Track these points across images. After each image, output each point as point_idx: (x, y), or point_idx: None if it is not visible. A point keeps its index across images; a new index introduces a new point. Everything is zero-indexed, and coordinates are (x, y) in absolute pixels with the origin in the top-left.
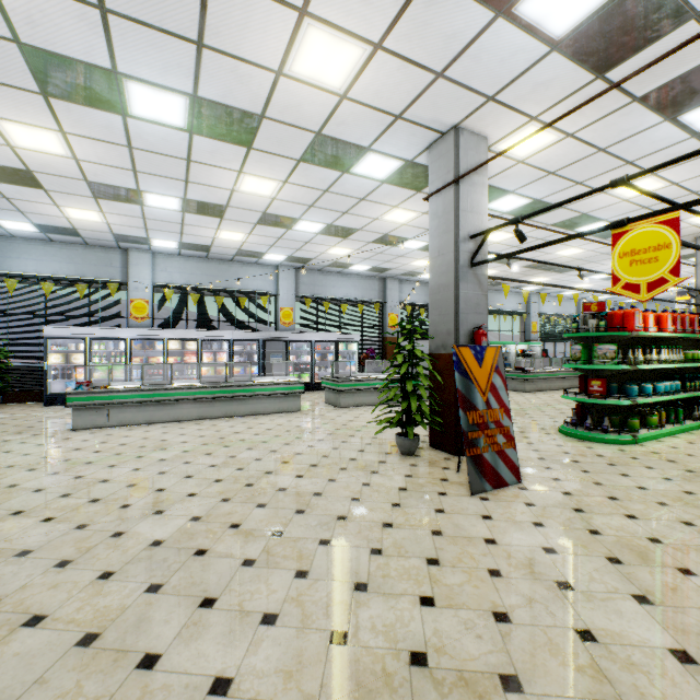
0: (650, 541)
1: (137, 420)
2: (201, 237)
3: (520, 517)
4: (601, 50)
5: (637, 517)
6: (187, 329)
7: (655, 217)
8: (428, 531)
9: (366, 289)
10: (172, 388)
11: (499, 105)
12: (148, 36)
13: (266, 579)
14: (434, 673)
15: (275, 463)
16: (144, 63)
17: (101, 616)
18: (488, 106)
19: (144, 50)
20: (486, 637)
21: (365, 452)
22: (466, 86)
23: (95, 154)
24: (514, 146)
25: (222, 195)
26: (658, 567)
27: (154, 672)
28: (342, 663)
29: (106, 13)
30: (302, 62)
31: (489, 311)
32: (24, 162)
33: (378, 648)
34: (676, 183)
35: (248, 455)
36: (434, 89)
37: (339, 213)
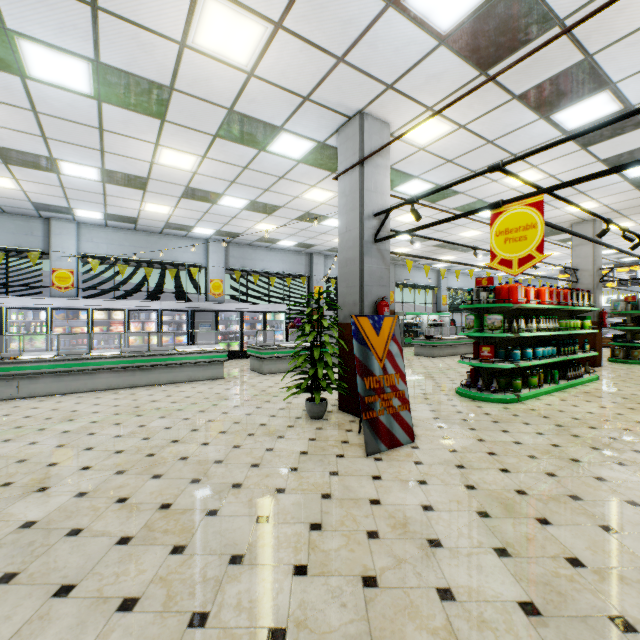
0: (517, 494)
1: (50, 391)
2: (127, 209)
3: (407, 476)
4: (482, 48)
5: (509, 471)
6: (113, 299)
7: (524, 199)
8: (318, 494)
9: (294, 263)
10: (89, 358)
11: (398, 94)
12: None
13: (138, 557)
14: None
15: (184, 431)
16: (36, 21)
17: None
18: (388, 94)
19: (34, 7)
20: (350, 604)
21: (277, 417)
22: (366, 73)
23: None
24: (409, 131)
25: (142, 167)
26: (521, 518)
27: None
28: None
29: None
30: (205, 35)
31: (405, 285)
32: None
33: (238, 627)
34: (553, 175)
35: (159, 424)
36: (337, 73)
37: (261, 190)
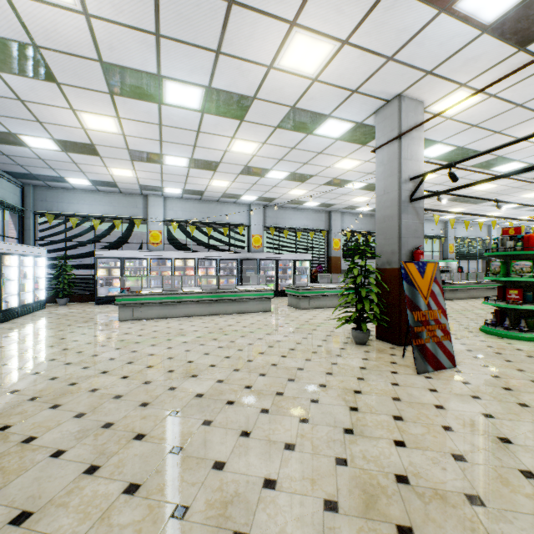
0: None
1: (160, 315)
2: (199, 185)
3: (459, 392)
4: (524, 29)
5: None
6: (188, 251)
7: None
8: (389, 397)
9: (316, 220)
10: (183, 293)
11: (435, 77)
12: (184, 50)
13: (280, 422)
14: (416, 488)
15: (263, 346)
16: (179, 68)
17: (179, 437)
18: (426, 78)
19: (180, 59)
20: (449, 469)
21: (328, 341)
22: (410, 65)
23: (137, 131)
24: (449, 108)
25: (218, 154)
26: None
27: (224, 472)
28: (348, 477)
29: (159, 38)
30: (287, 58)
31: None
32: (90, 139)
33: (371, 470)
34: None
35: (243, 341)
36: (385, 69)
37: (301, 164)
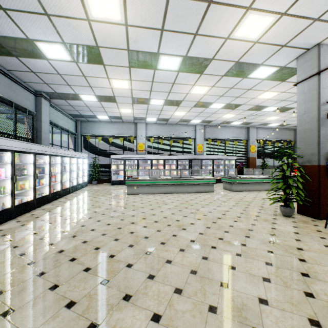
0: None
1: (148, 192)
2: (167, 115)
3: None
4: None
5: None
6: (159, 155)
7: None
8: (326, 255)
9: (238, 133)
10: (161, 179)
11: None
12: (175, 36)
13: (252, 263)
14: None
15: (219, 214)
16: (170, 47)
17: (191, 264)
18: None
19: (172, 42)
20: None
21: (261, 213)
22: None
23: (139, 86)
24: None
25: (182, 96)
26: None
27: (229, 289)
28: (319, 306)
29: (163, 31)
30: (240, 31)
31: None
32: (113, 93)
33: None
34: None
35: (204, 210)
36: (310, 27)
37: (234, 98)
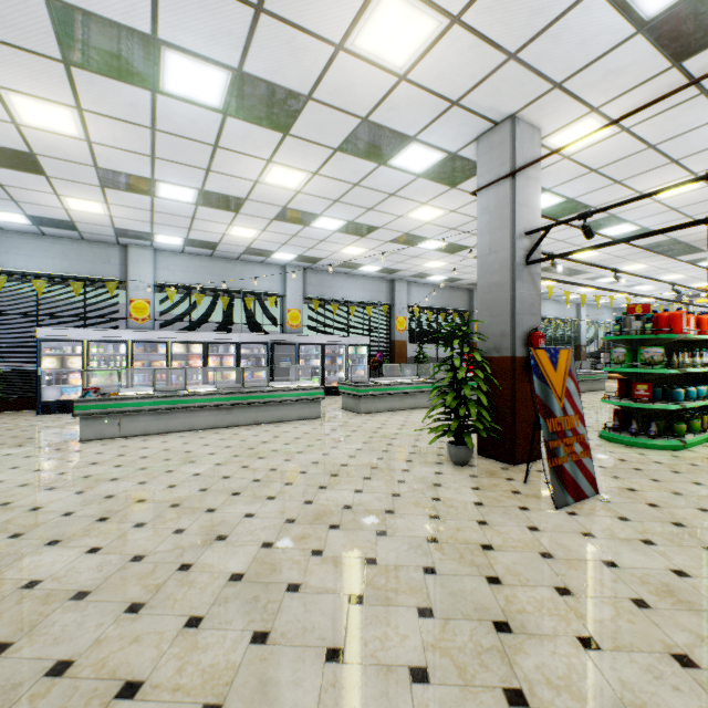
0: None
1: (150, 429)
2: (210, 233)
3: (623, 534)
4: (687, 35)
5: None
6: (192, 331)
7: None
8: (535, 553)
9: (374, 291)
10: (188, 395)
11: (563, 93)
12: None
13: (387, 620)
14: None
15: (323, 476)
16: (190, 29)
17: (211, 679)
18: (552, 94)
19: (193, 13)
20: (684, 688)
21: (414, 462)
22: (536, 71)
23: (112, 136)
24: (589, 135)
25: (243, 186)
26: None
27: None
28: None
29: None
30: (368, 35)
31: None
32: (28, 143)
33: None
34: None
35: (290, 467)
36: (502, 72)
37: (364, 210)
